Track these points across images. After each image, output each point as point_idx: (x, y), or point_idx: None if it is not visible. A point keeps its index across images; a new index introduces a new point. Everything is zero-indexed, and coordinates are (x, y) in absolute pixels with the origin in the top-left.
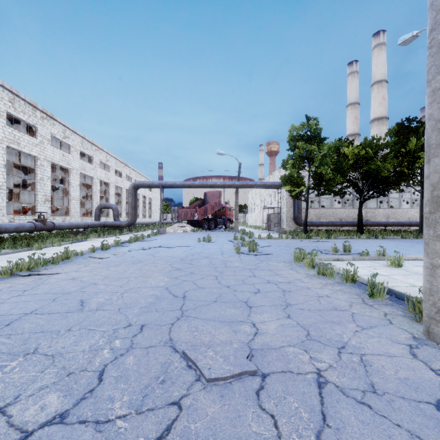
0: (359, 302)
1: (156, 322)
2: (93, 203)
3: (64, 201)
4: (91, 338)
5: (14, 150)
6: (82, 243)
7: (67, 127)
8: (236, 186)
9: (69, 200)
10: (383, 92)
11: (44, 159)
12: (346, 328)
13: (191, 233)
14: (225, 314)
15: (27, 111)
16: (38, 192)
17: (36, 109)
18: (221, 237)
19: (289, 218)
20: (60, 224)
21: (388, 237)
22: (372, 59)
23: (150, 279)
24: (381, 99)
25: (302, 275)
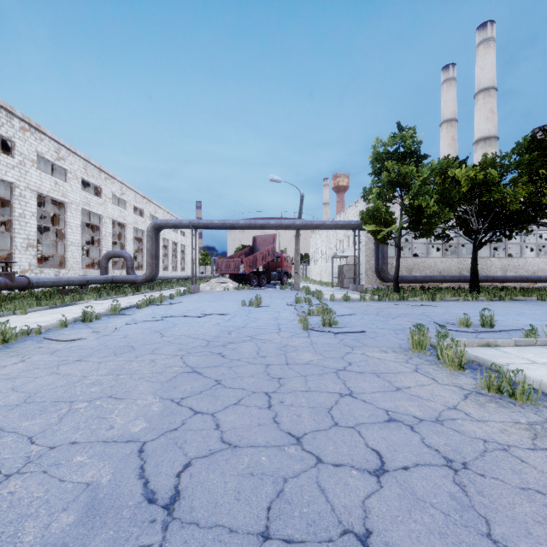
0: None
1: None
2: (102, 250)
3: (60, 248)
4: None
5: None
6: (67, 307)
7: (62, 145)
8: (297, 227)
9: (66, 246)
10: (491, 103)
11: (26, 188)
12: None
13: (234, 291)
14: None
15: None
16: (16, 234)
17: (13, 116)
18: (276, 298)
19: (369, 272)
20: (39, 279)
21: (517, 298)
22: (477, 60)
23: (119, 406)
24: (488, 112)
25: (453, 391)
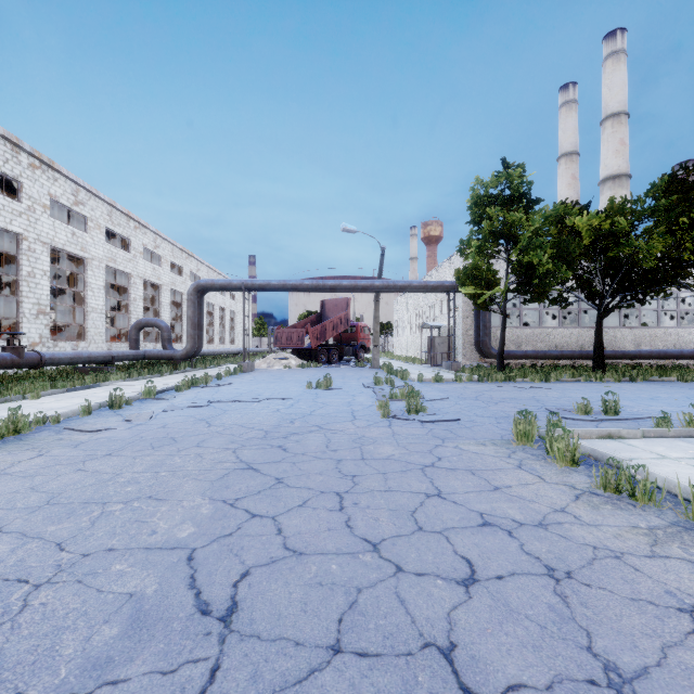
0: None
1: None
2: (131, 318)
3: (78, 315)
4: None
5: None
6: (89, 390)
7: (81, 185)
8: (377, 288)
9: (86, 313)
10: (621, 132)
11: (36, 240)
12: None
13: (297, 370)
14: None
15: (1, 152)
16: (23, 298)
17: (20, 150)
18: (350, 378)
19: (467, 345)
20: (53, 355)
21: (652, 379)
22: (604, 77)
23: (161, 509)
24: (618, 144)
25: (562, 491)
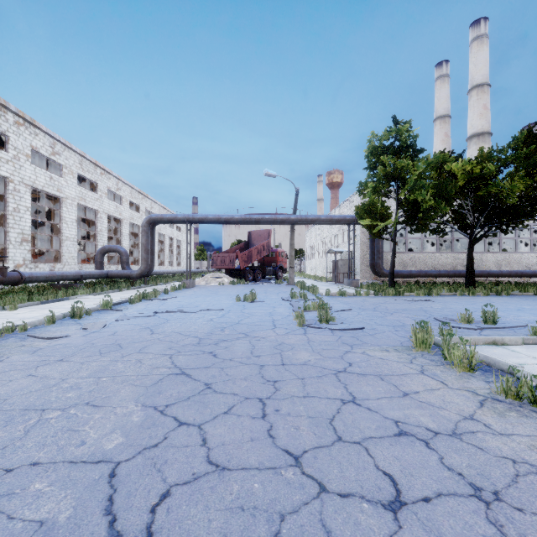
0: None
1: None
2: (98, 245)
3: (55, 243)
4: None
5: None
6: (59, 303)
7: (57, 139)
8: (292, 221)
9: (61, 241)
10: (484, 99)
11: (20, 182)
12: None
13: (229, 286)
14: None
15: None
16: (10, 229)
17: (7, 110)
18: (271, 293)
19: (364, 266)
20: (32, 274)
21: (514, 293)
22: (470, 56)
23: (95, 416)
24: (482, 108)
25: (466, 397)
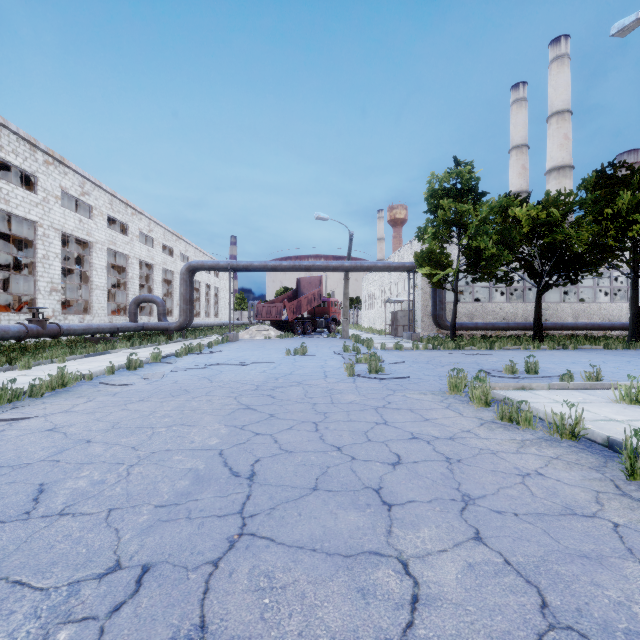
0: (613, 492)
1: (179, 558)
2: (129, 294)
3: (83, 292)
4: (0, 621)
5: (1, 212)
6: (102, 356)
7: (87, 178)
8: (346, 269)
9: (91, 290)
10: (565, 128)
11: (49, 227)
12: (627, 581)
13: (276, 340)
14: (337, 529)
15: (21, 152)
16: (39, 278)
17: (37, 149)
18: (323, 347)
19: (425, 318)
20: (69, 327)
21: (582, 347)
22: (549, 79)
23: (193, 430)
24: (562, 138)
25: (472, 421)
